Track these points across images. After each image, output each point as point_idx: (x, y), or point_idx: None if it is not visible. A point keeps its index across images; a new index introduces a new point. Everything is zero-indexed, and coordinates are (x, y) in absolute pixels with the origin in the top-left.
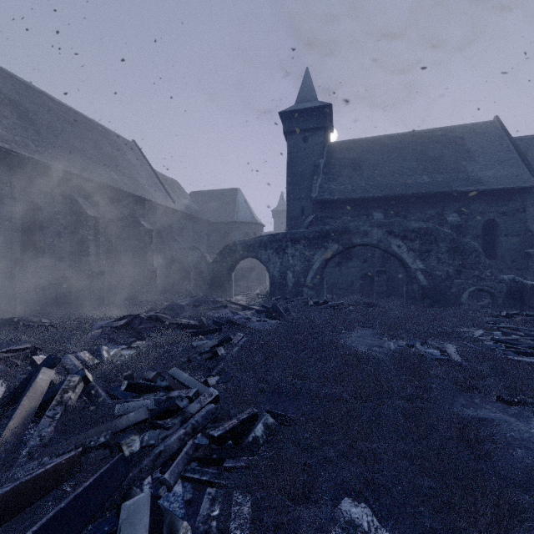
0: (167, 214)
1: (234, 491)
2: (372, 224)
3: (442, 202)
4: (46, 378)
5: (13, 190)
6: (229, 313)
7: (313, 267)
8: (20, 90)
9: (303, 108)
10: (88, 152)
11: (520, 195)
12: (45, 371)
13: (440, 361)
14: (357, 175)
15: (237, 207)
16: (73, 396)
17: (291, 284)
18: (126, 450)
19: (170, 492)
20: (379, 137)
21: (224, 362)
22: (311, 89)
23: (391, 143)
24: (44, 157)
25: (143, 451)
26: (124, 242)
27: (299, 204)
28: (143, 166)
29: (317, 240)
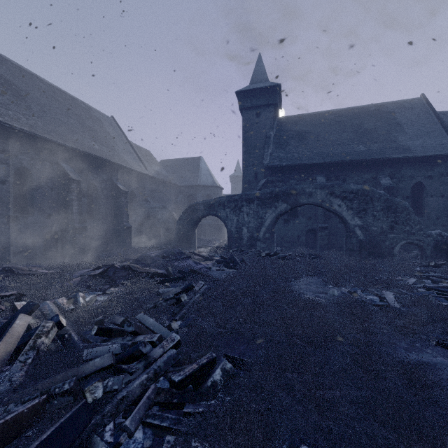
0: (140, 179)
1: (193, 439)
2: (316, 186)
3: (376, 167)
4: (23, 323)
5: (7, 157)
6: (192, 263)
7: (265, 223)
8: (14, 72)
9: (256, 87)
10: (72, 125)
11: (444, 161)
12: (22, 317)
13: (381, 307)
14: (302, 145)
15: (200, 173)
16: (46, 341)
17: (246, 238)
18: (89, 397)
19: (131, 439)
20: (321, 112)
21: (186, 308)
22: (263, 72)
23: (332, 117)
24: (34, 129)
25: (107, 396)
26: (103, 202)
27: (252, 169)
28: (119, 138)
29: (268, 200)
